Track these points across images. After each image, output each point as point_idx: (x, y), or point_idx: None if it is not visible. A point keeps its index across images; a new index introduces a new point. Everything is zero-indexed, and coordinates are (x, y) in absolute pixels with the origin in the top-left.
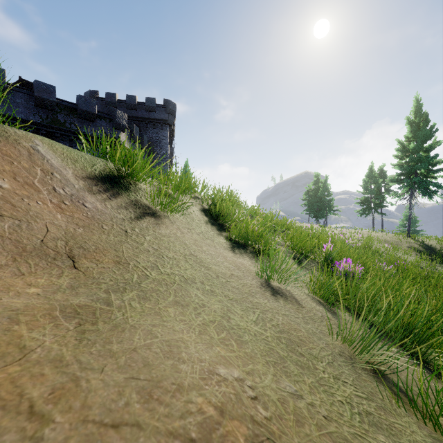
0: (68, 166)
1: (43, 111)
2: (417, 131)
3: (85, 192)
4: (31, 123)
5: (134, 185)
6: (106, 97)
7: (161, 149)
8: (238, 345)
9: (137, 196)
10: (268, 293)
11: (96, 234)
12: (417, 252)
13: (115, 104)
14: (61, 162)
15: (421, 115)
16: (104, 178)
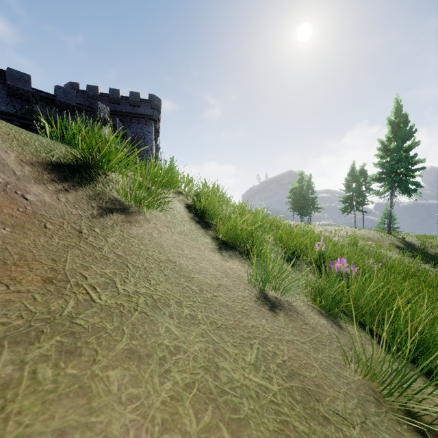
0: (11, 148)
1: (17, 101)
2: (397, 131)
3: (30, 181)
4: (3, 114)
5: (104, 176)
6: (87, 90)
7: (146, 145)
8: (233, 437)
9: (106, 188)
10: (265, 308)
11: (31, 236)
12: (398, 248)
13: (98, 97)
14: (1, 143)
15: (401, 116)
16: (64, 166)
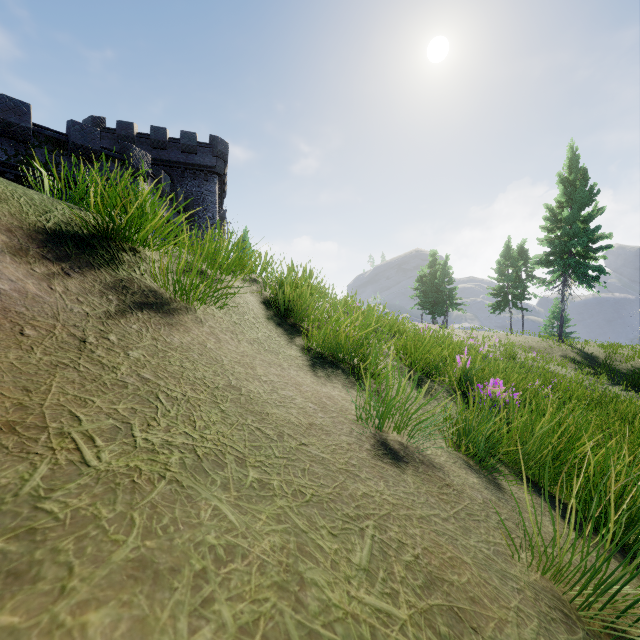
0: None
1: (9, 142)
2: (572, 192)
3: (4, 259)
4: None
5: (132, 253)
6: (118, 128)
7: (205, 210)
8: None
9: (134, 272)
10: (383, 462)
11: None
12: (573, 363)
13: (133, 139)
14: None
15: (577, 171)
16: (65, 237)
